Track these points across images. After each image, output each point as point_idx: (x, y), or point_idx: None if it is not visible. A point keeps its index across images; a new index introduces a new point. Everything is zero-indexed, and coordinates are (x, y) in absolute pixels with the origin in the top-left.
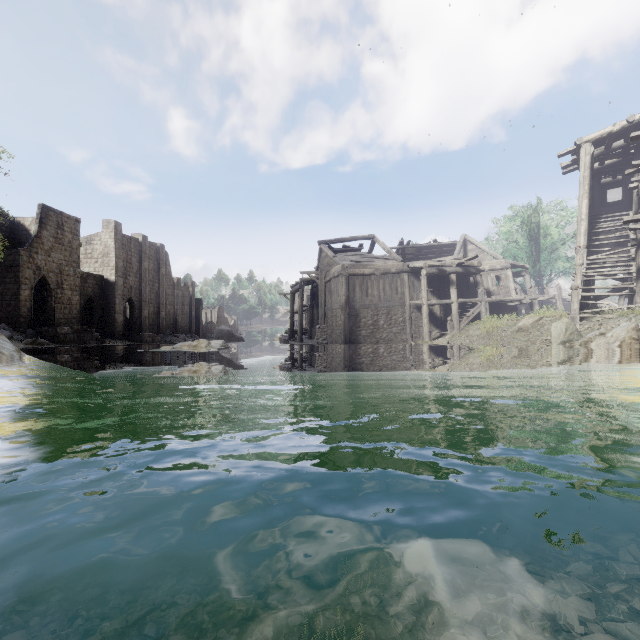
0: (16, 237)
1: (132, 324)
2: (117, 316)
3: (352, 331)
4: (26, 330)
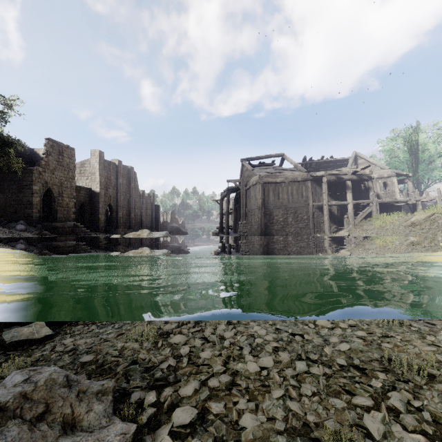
0: (34, 162)
1: (111, 222)
2: (100, 216)
3: (267, 226)
4: (37, 225)
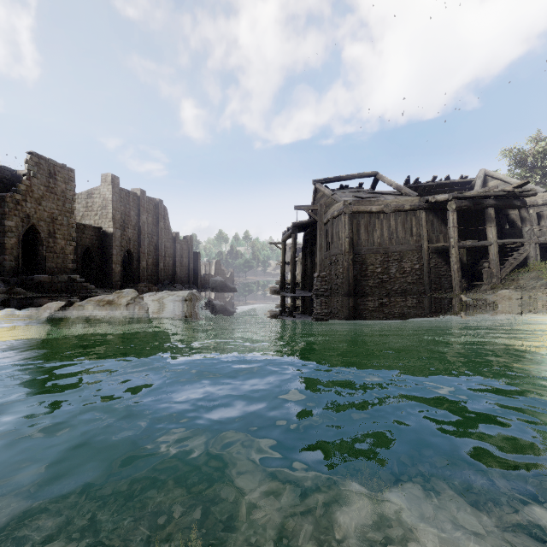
0: None
1: (131, 274)
2: (114, 266)
3: (357, 281)
4: (10, 279)
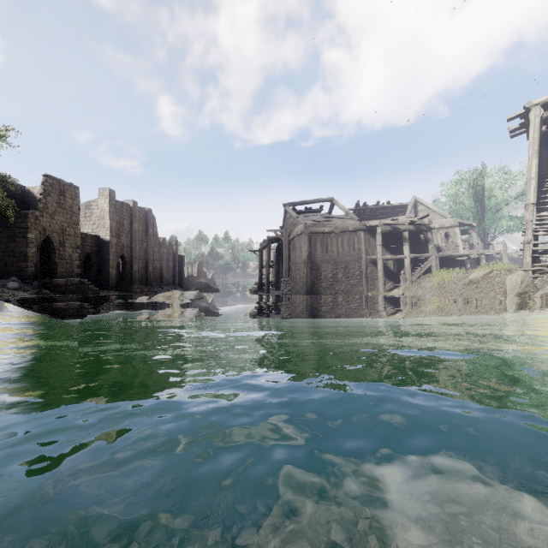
0: (27, 203)
1: (124, 277)
2: (111, 270)
3: (313, 283)
4: (33, 282)
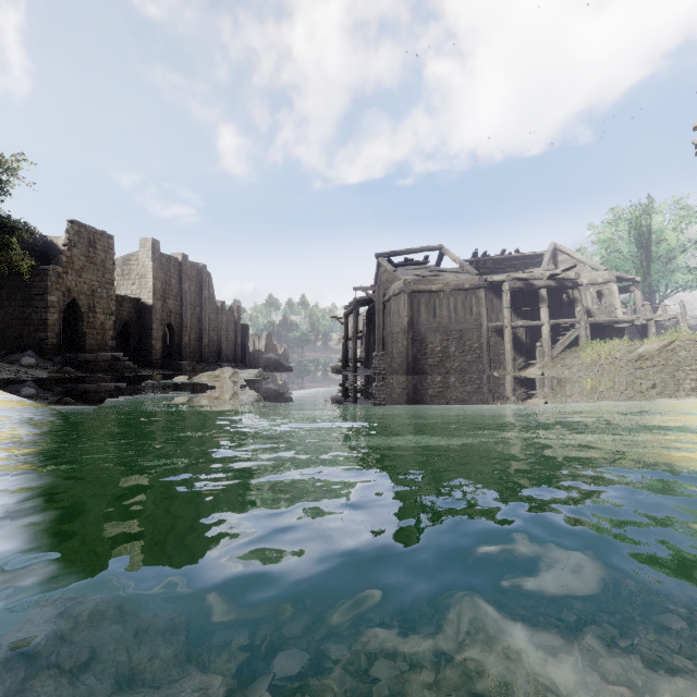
0: (49, 257)
1: (172, 352)
2: (155, 343)
3: (416, 359)
4: (54, 357)
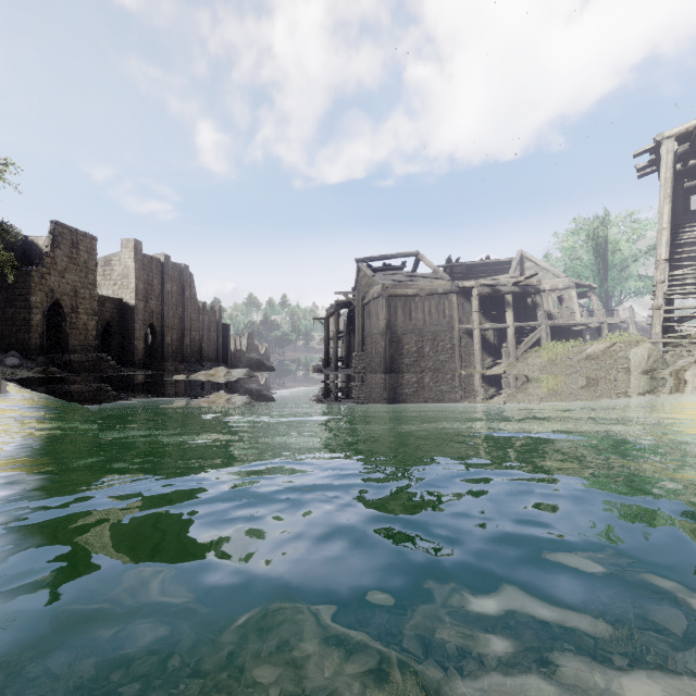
0: (29, 257)
1: (154, 352)
2: (137, 343)
3: (393, 359)
4: (37, 358)
